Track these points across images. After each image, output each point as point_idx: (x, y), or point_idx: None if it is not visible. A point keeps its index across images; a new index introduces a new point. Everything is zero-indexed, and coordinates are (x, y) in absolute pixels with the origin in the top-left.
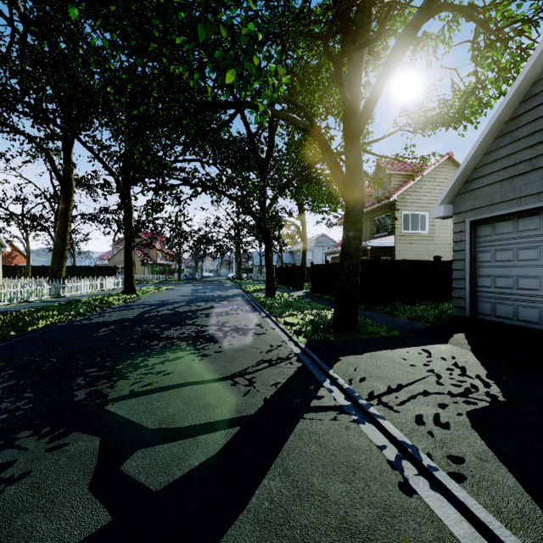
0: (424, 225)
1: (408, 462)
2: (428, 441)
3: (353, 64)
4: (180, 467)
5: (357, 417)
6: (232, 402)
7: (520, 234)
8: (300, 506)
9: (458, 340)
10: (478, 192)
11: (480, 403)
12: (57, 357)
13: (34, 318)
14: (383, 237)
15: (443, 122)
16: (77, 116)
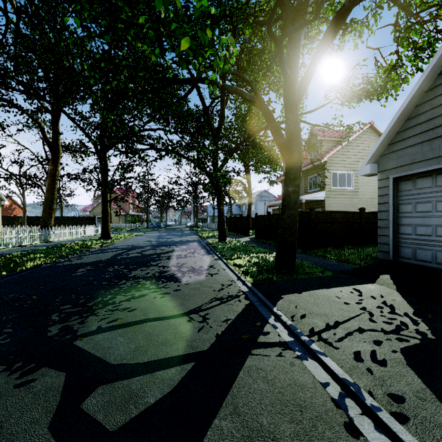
0: (350, 182)
1: (351, 401)
2: (367, 378)
3: (292, 44)
4: (137, 404)
5: (300, 352)
6: (187, 338)
7: (438, 189)
8: None
9: (384, 280)
10: (400, 152)
11: (412, 340)
12: (38, 295)
13: (24, 260)
14: (315, 192)
15: (366, 96)
16: (63, 93)
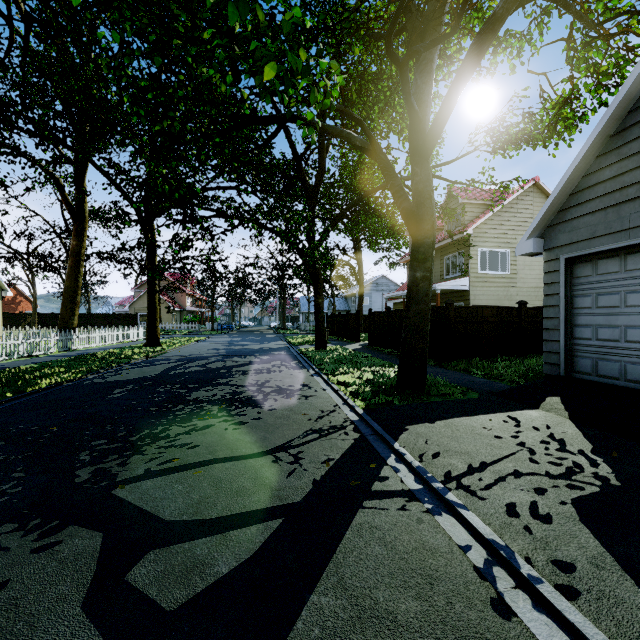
0: (505, 264)
1: (501, 570)
2: (525, 540)
3: (421, 67)
4: (203, 575)
5: (432, 505)
6: (272, 485)
7: (629, 274)
8: (362, 635)
9: (552, 405)
10: (575, 222)
11: (588, 488)
12: (59, 425)
13: (36, 376)
14: (455, 278)
15: (528, 141)
16: (91, 136)
